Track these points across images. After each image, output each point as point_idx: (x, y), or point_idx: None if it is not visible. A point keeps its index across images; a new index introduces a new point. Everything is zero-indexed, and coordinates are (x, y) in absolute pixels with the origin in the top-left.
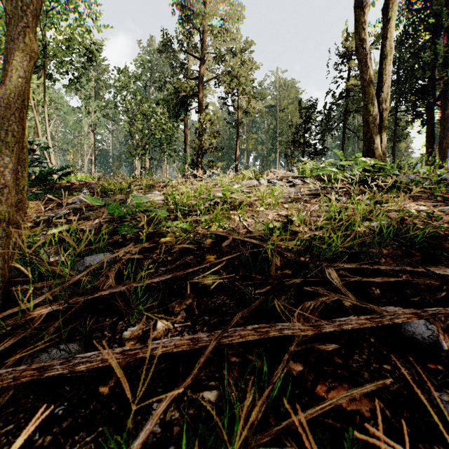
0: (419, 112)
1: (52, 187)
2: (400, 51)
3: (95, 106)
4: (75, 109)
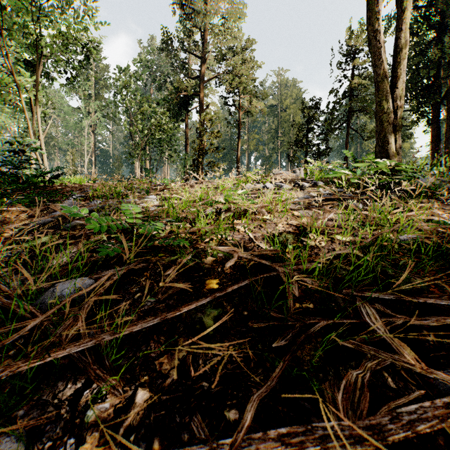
0: (424, 112)
1: (41, 191)
2: None
3: (95, 107)
4: (75, 109)
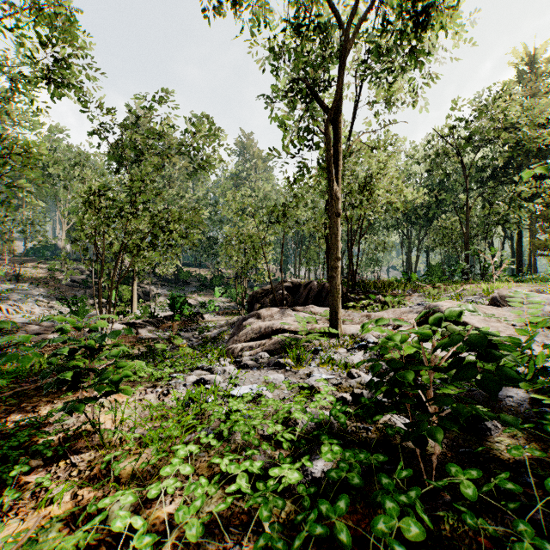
0: None
1: None
2: None
3: None
4: None
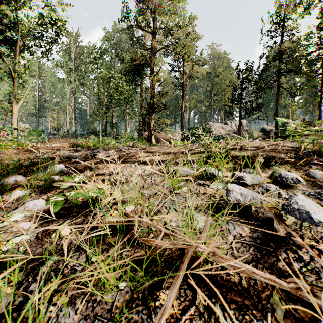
0: None
1: None
2: None
3: (75, 77)
4: (60, 80)
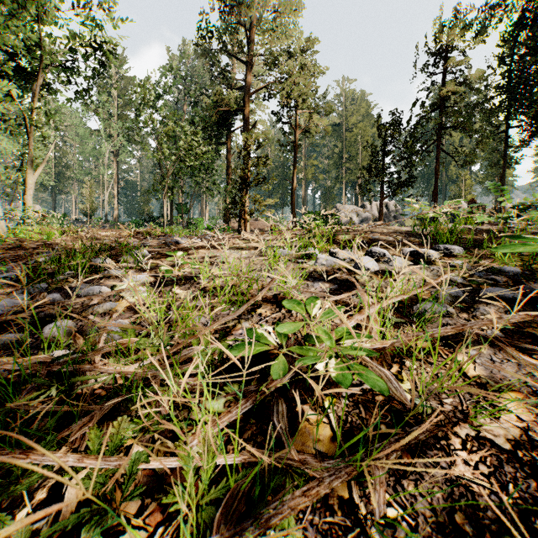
0: None
1: None
2: (511, 47)
3: (118, 128)
4: (93, 132)
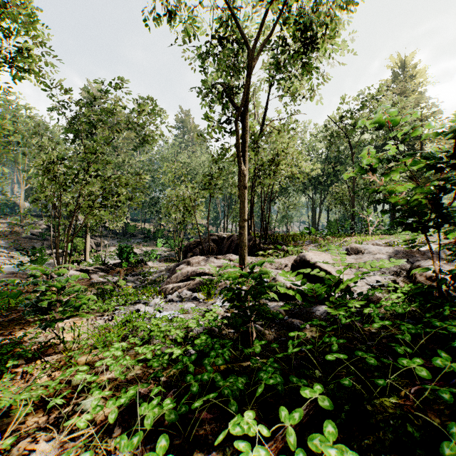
0: None
1: None
2: None
3: None
4: None
